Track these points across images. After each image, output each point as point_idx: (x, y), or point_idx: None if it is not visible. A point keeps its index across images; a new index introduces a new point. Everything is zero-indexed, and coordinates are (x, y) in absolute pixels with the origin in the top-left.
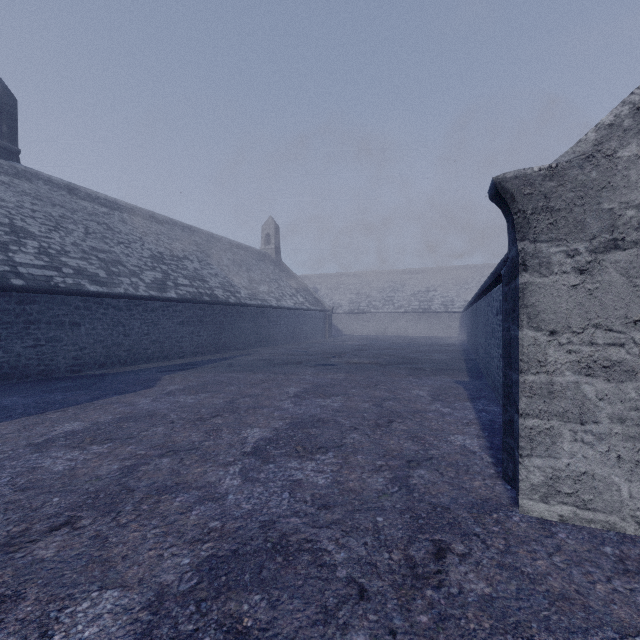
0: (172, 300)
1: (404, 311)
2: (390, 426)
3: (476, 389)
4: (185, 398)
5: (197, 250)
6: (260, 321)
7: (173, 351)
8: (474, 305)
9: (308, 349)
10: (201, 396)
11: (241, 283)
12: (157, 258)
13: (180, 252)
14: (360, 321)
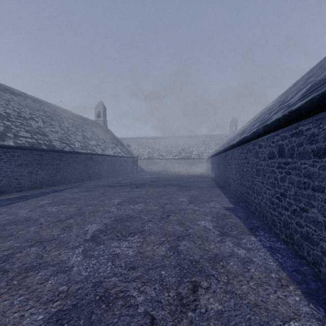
0: (9, 147)
1: (177, 158)
2: (198, 303)
3: (245, 216)
4: None
5: (43, 115)
6: (89, 163)
7: (11, 187)
8: (222, 154)
9: (121, 181)
10: None
11: (76, 138)
12: (2, 116)
13: (27, 114)
14: (154, 163)
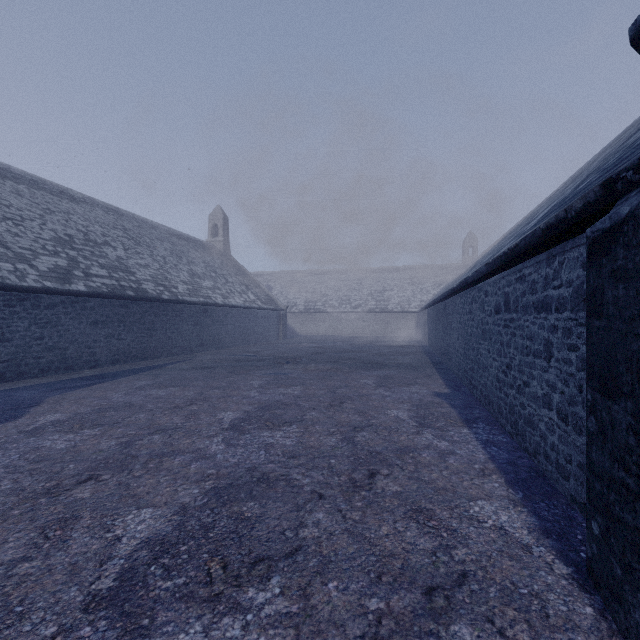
0: (79, 294)
1: (361, 311)
2: (374, 486)
3: (464, 405)
4: (55, 440)
5: (124, 236)
6: (202, 321)
7: (81, 359)
8: (440, 303)
9: (259, 353)
10: (84, 434)
11: (179, 277)
12: (63, 241)
13: (99, 236)
14: (316, 321)
